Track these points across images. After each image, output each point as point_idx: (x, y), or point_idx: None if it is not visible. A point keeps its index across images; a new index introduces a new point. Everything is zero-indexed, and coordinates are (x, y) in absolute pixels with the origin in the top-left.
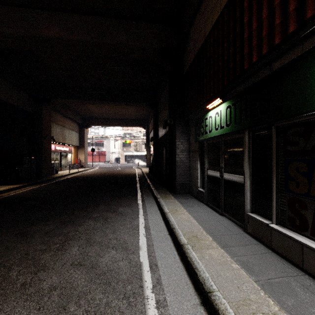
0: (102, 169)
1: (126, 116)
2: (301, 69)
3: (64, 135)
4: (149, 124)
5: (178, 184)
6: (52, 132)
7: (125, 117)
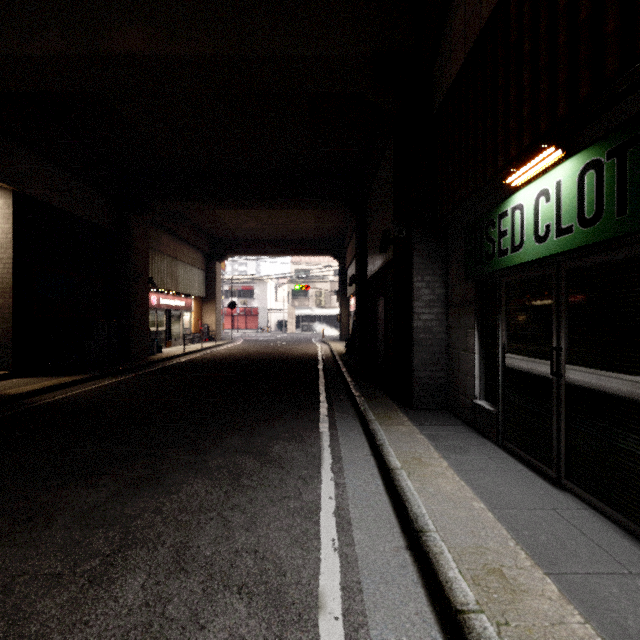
0: (250, 343)
1: (297, 234)
2: None
3: (176, 276)
4: (347, 250)
5: (420, 387)
6: (152, 269)
7: (296, 237)
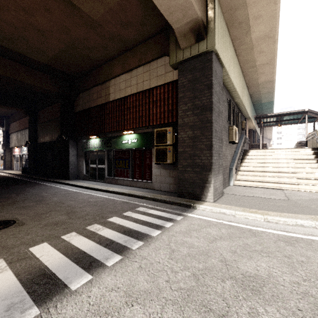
0: None
1: None
2: (117, 139)
3: None
4: (12, 124)
5: (71, 174)
6: None
7: None
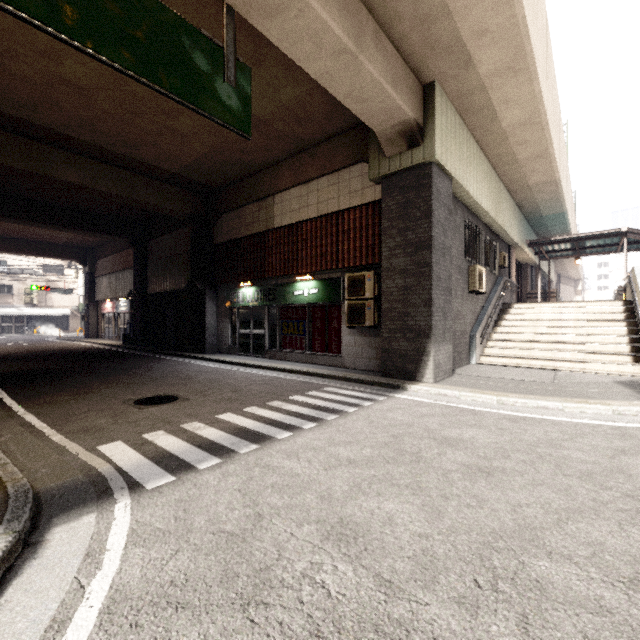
0: None
1: (45, 238)
2: (285, 289)
3: None
4: (101, 260)
5: (208, 345)
6: None
7: (39, 239)
